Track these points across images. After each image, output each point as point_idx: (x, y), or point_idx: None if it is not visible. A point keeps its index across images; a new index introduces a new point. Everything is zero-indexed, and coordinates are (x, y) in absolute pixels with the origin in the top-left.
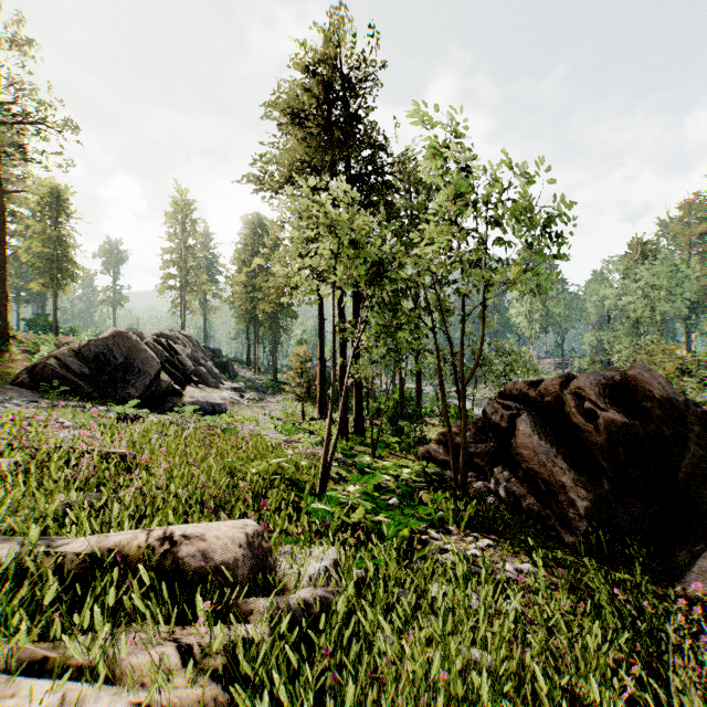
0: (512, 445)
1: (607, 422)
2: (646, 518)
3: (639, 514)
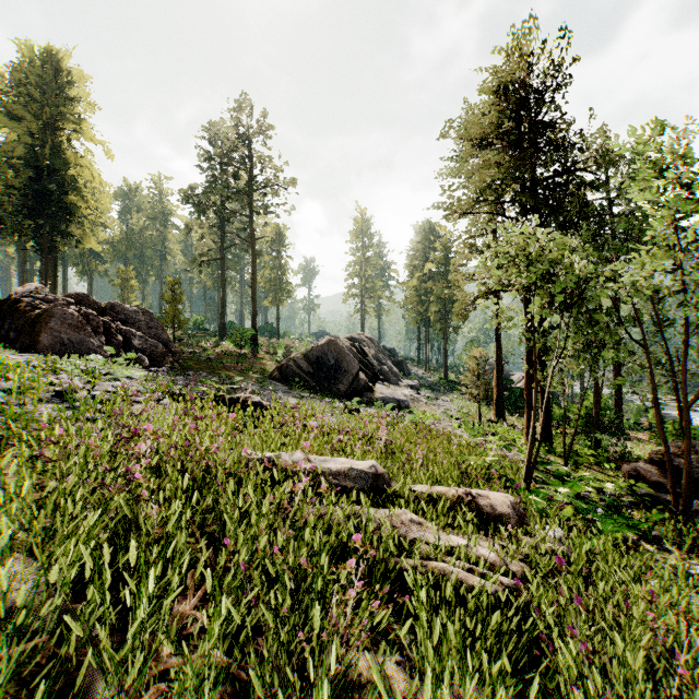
0: None
1: None
2: None
3: None
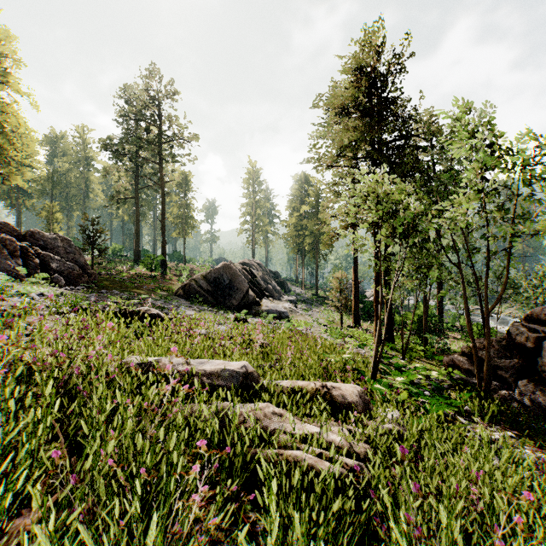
0: (536, 363)
1: None
2: None
3: None
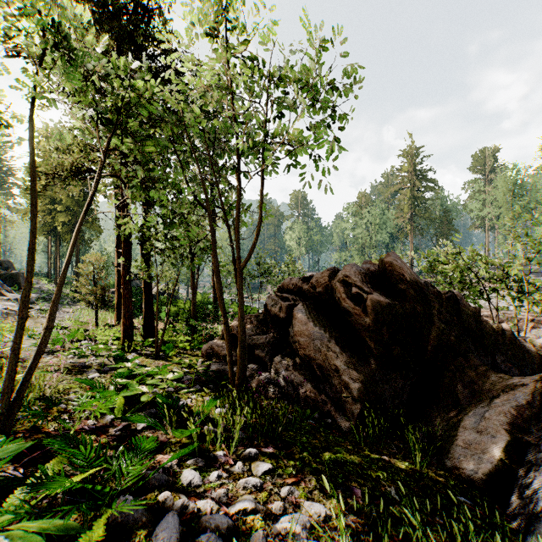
0: (289, 334)
1: (374, 304)
2: (405, 391)
3: (400, 388)
